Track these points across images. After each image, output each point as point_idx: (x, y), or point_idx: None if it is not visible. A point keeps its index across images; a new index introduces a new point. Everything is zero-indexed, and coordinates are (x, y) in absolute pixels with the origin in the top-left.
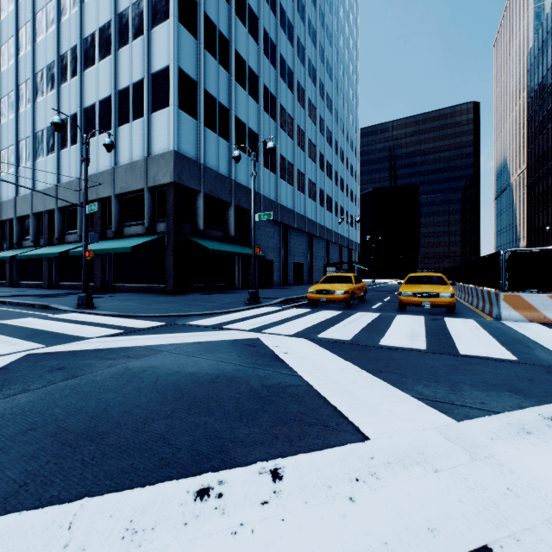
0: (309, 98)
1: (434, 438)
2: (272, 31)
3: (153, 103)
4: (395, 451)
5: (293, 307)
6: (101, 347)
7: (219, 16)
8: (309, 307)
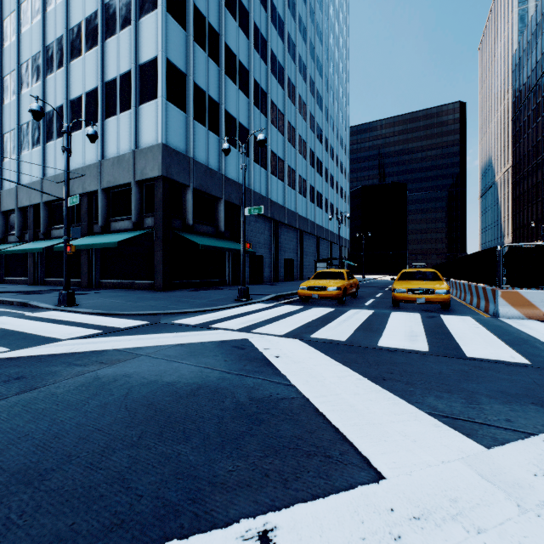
0: (299, 95)
1: (464, 475)
2: (263, 26)
3: (141, 95)
4: (420, 497)
5: (284, 304)
6: (72, 350)
7: (209, 9)
8: (300, 304)
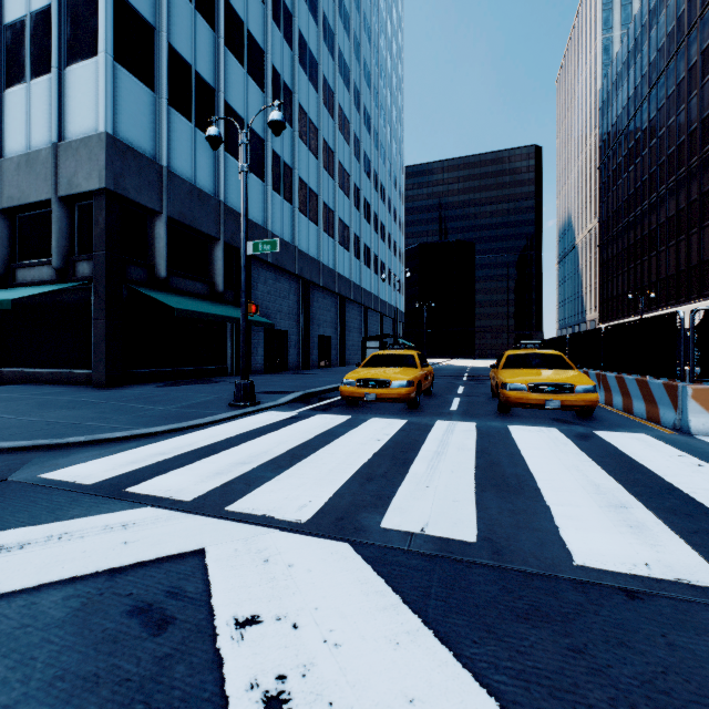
0: (340, 105)
1: None
2: None
3: (69, 49)
4: None
5: (317, 411)
6: None
7: None
8: (345, 410)
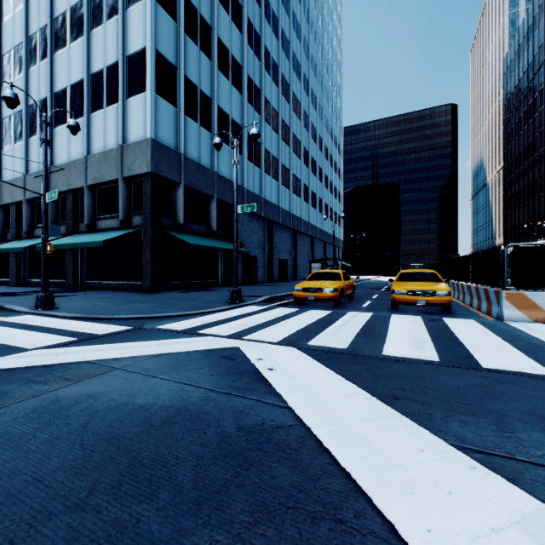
0: (293, 93)
1: None
2: (257, 21)
3: (129, 88)
4: None
5: (279, 306)
6: (35, 363)
7: (200, 0)
8: (295, 306)
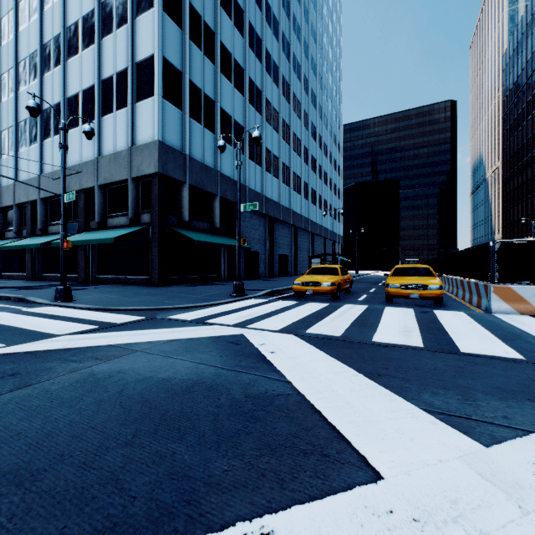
0: (294, 93)
1: (464, 475)
2: (258, 25)
3: (138, 93)
4: (419, 498)
5: (279, 299)
6: (68, 346)
7: (204, 8)
8: (295, 299)
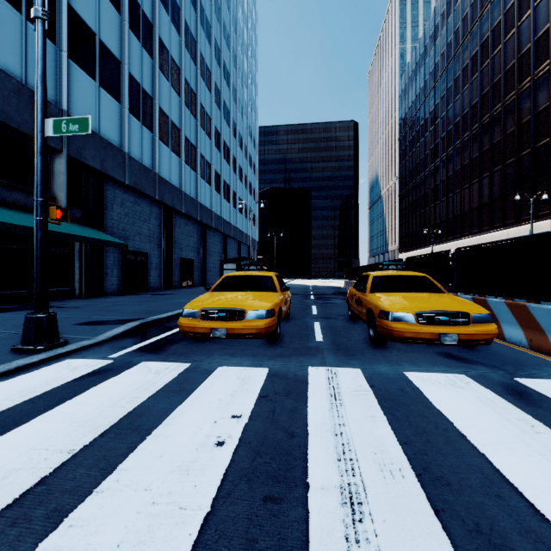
0: (202, 55)
1: None
2: None
3: None
4: None
5: (144, 354)
6: None
7: None
8: (185, 350)
